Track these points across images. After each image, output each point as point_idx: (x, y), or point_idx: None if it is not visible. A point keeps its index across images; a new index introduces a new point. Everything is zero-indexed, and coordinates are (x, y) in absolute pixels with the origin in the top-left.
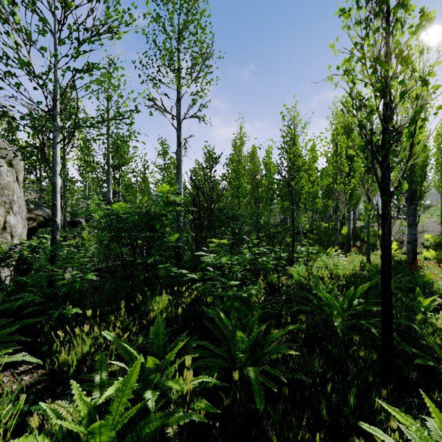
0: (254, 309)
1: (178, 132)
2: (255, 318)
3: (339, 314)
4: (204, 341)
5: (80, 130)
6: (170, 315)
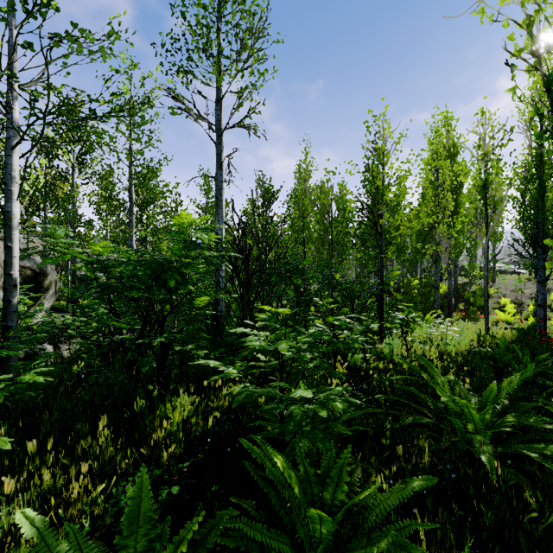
0: (336, 427)
1: (218, 147)
2: (344, 459)
3: (477, 430)
4: (246, 500)
5: (44, 123)
6: (196, 430)
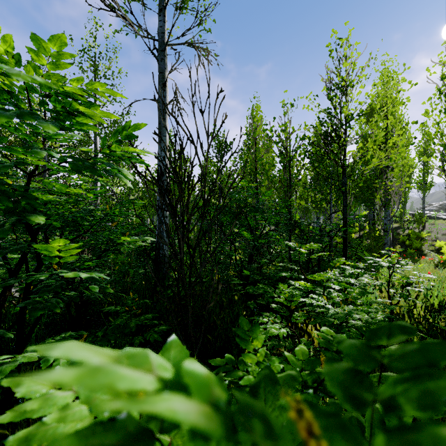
0: None
1: (160, 63)
2: None
3: None
4: None
5: None
6: None
